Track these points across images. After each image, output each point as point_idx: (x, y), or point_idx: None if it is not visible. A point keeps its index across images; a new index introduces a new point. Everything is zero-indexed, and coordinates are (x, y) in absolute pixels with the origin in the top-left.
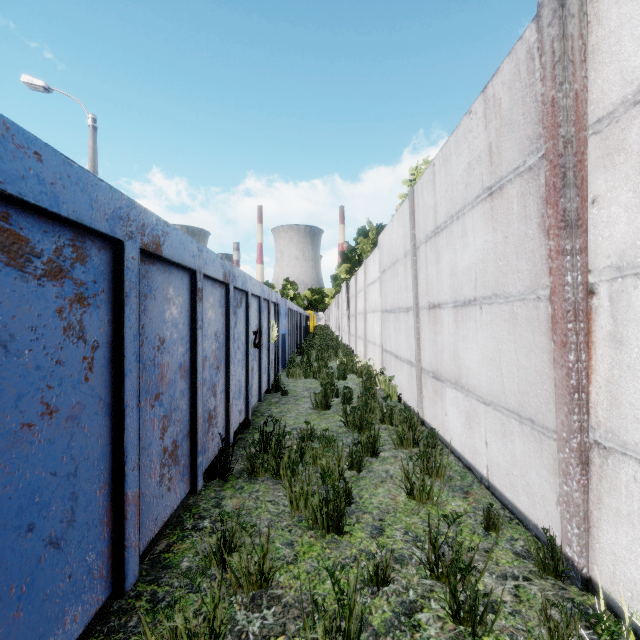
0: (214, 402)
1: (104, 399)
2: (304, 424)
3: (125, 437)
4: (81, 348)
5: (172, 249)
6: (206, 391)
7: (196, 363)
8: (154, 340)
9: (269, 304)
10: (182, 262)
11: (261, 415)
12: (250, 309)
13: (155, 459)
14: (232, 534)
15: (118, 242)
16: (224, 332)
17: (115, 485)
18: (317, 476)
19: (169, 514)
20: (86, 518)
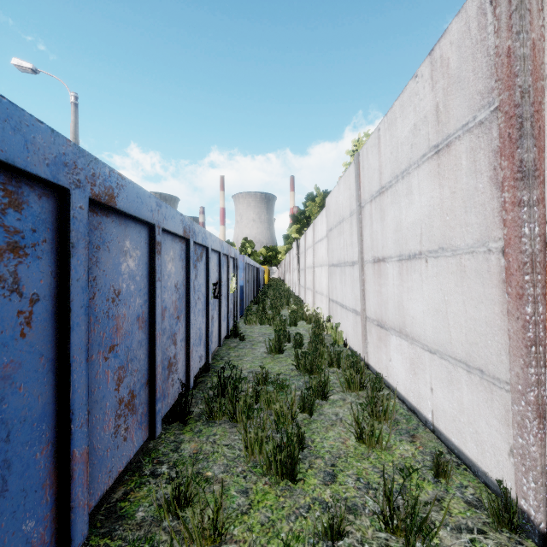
0: (174, 350)
1: (46, 355)
2: (259, 367)
3: (71, 394)
4: (15, 302)
5: (128, 202)
6: (166, 340)
7: (154, 314)
8: (108, 292)
9: (228, 259)
10: (139, 215)
11: (221, 359)
12: (210, 263)
13: (109, 411)
14: (187, 484)
15: (63, 190)
16: (184, 284)
17: (60, 444)
18: (271, 419)
19: (125, 463)
20: (22, 485)
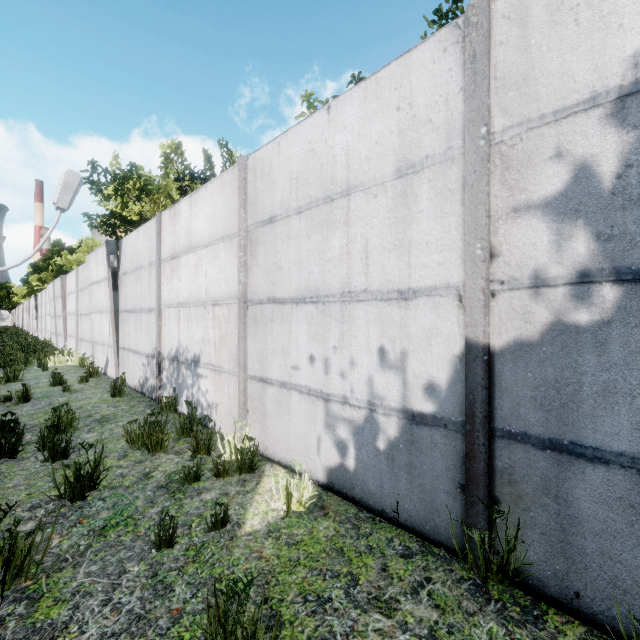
0: None
1: None
2: None
3: None
4: None
5: None
6: None
7: None
8: None
9: None
10: None
11: None
12: None
13: None
14: None
15: None
16: None
17: None
18: None
19: None
20: None
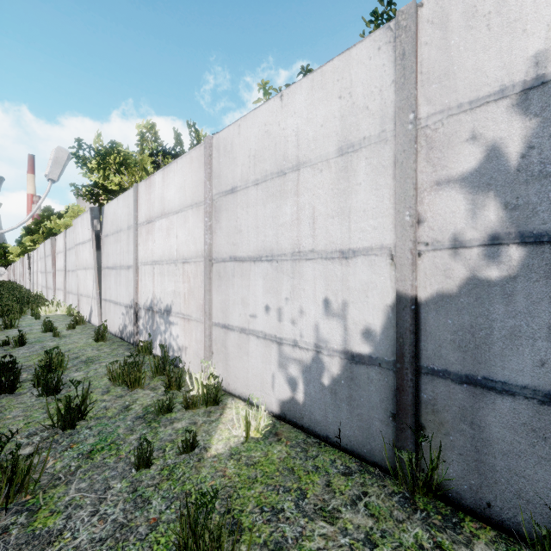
0: None
1: None
2: None
3: None
4: None
5: None
6: None
7: None
8: None
9: None
10: None
11: None
12: None
13: None
14: None
15: None
16: None
17: None
18: None
19: None
20: None
